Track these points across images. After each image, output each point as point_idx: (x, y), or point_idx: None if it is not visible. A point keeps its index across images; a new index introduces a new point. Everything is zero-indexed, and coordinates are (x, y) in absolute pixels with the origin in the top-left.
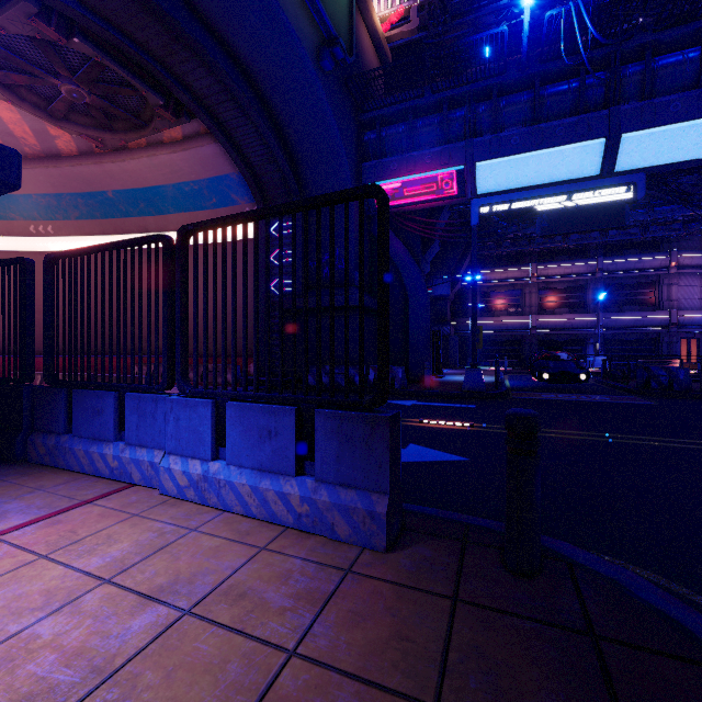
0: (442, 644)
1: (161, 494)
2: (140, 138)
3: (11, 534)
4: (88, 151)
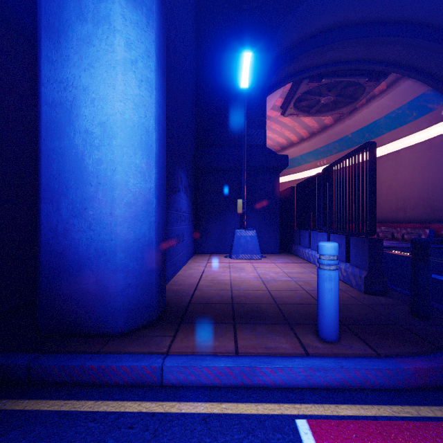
0: (341, 303)
1: (315, 266)
2: (360, 102)
3: (276, 263)
4: (338, 119)
